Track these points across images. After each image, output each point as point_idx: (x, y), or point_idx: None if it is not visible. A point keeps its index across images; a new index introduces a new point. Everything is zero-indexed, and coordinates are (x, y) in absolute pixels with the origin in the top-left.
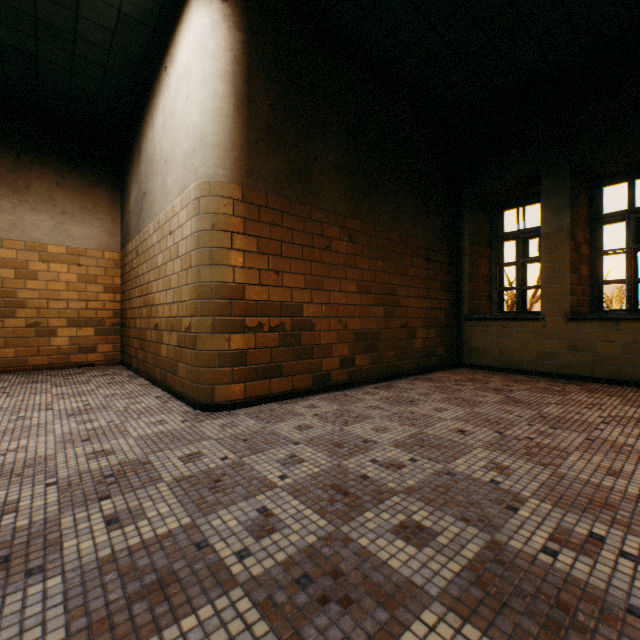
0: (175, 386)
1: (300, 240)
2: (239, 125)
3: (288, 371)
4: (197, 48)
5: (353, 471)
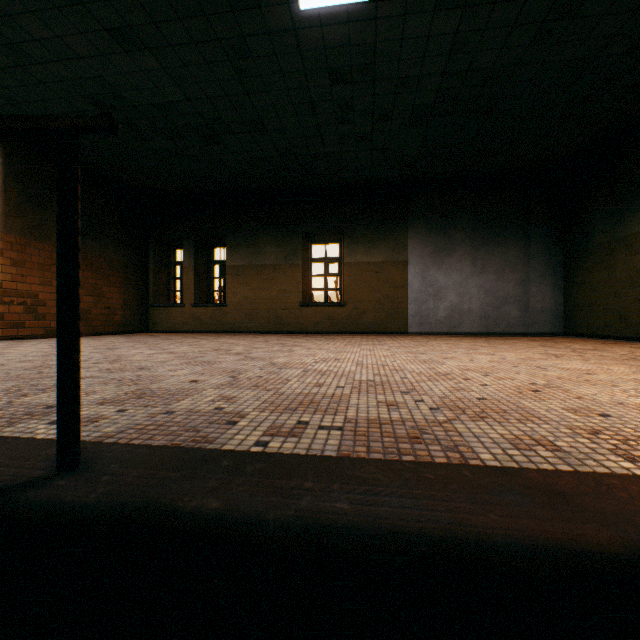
0: None
1: (38, 260)
2: (0, 203)
3: (30, 325)
4: None
5: None
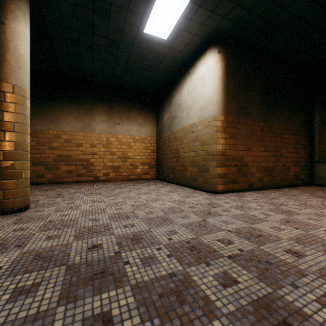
0: (195, 185)
1: (243, 132)
2: (224, 95)
3: (239, 181)
4: (209, 70)
5: (284, 209)
